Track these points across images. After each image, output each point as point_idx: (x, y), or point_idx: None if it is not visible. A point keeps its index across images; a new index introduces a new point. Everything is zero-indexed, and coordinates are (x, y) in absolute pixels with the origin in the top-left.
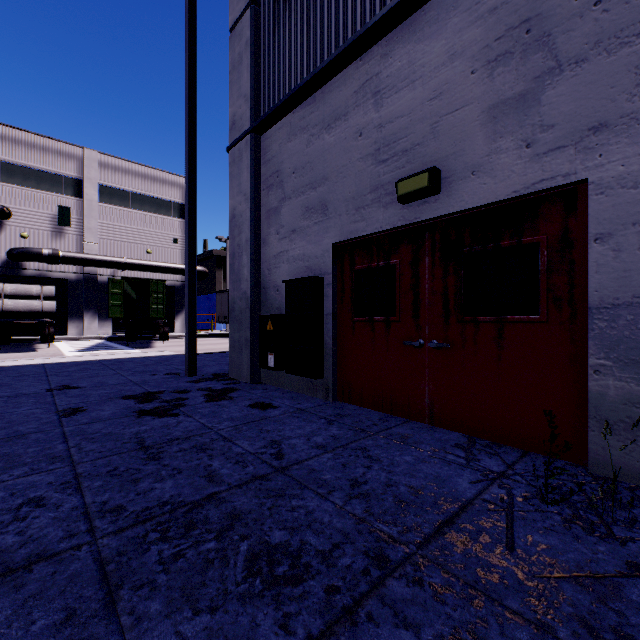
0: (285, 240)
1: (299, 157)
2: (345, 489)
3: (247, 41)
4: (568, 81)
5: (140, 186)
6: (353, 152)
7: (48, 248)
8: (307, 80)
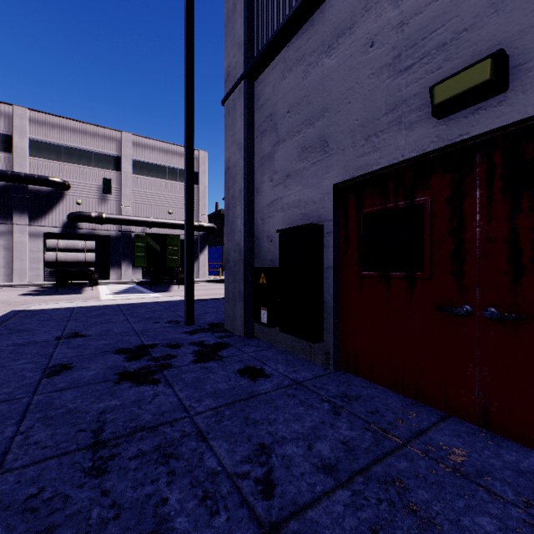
0: (279, 187)
1: (294, 93)
2: None
3: None
4: None
5: (163, 159)
6: (361, 69)
7: (95, 212)
8: None
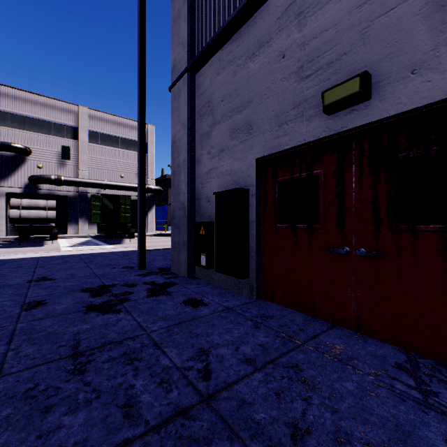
0: (215, 159)
1: (227, 87)
2: (285, 445)
3: None
4: None
5: (116, 131)
6: (276, 74)
7: (55, 175)
8: (234, 15)
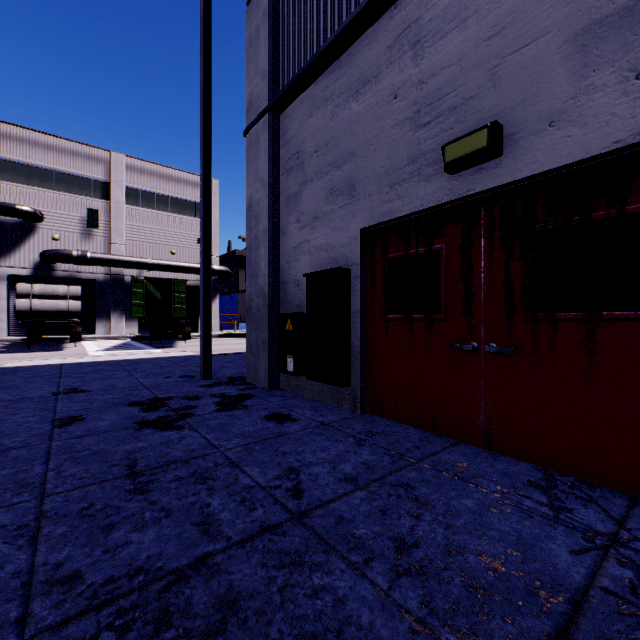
0: (306, 229)
1: (322, 133)
2: (388, 556)
3: (264, 11)
4: None
5: (165, 187)
6: (386, 119)
7: (77, 250)
8: (331, 40)
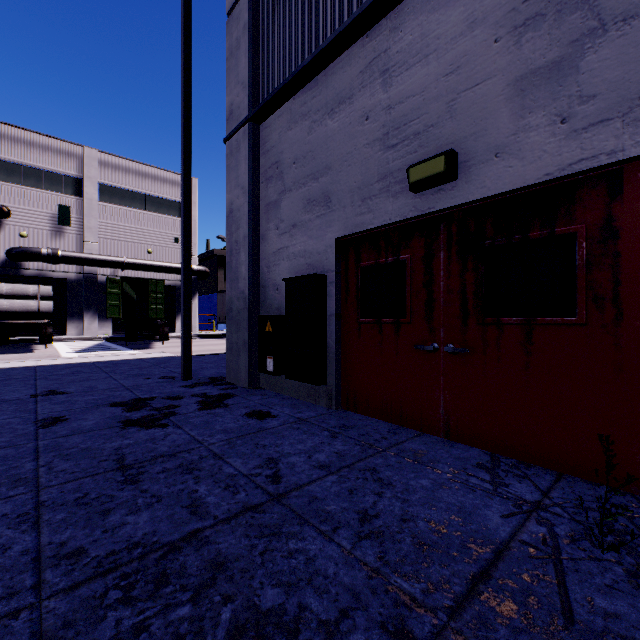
0: (285, 235)
1: (300, 146)
2: (353, 525)
3: (245, 24)
4: (614, 42)
5: (140, 185)
6: (359, 138)
7: (47, 247)
8: (308, 61)
